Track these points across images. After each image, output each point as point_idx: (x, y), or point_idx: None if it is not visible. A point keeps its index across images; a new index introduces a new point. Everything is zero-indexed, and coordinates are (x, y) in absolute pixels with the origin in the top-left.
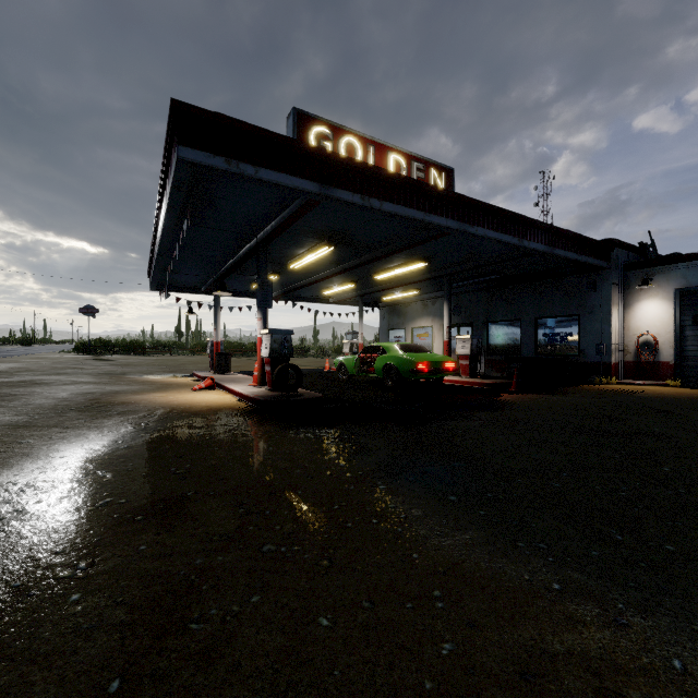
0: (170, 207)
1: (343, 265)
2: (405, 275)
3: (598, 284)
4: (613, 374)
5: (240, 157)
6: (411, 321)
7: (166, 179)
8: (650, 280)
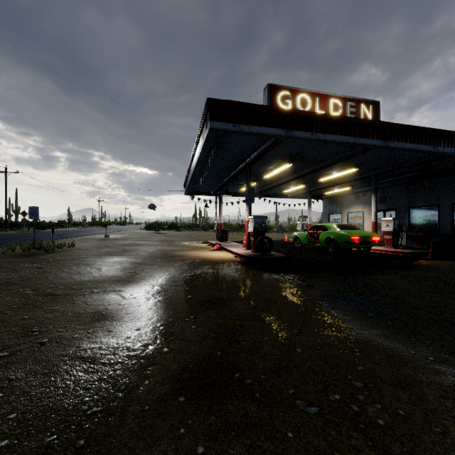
0: (202, 152)
1: (297, 174)
2: (341, 177)
3: None
4: None
5: (240, 122)
6: (346, 208)
7: (200, 137)
8: None
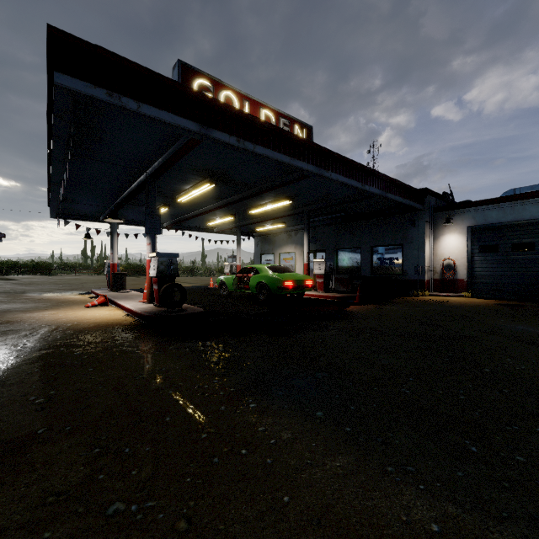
0: (56, 137)
1: (223, 200)
2: (274, 211)
3: (416, 221)
4: (426, 288)
5: (122, 91)
6: (279, 247)
7: (52, 110)
8: (451, 220)
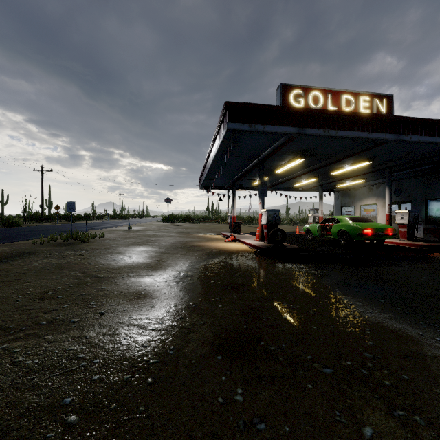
0: (219, 150)
1: (309, 168)
2: (353, 170)
3: None
4: None
5: (255, 122)
6: (359, 200)
7: (217, 136)
8: None
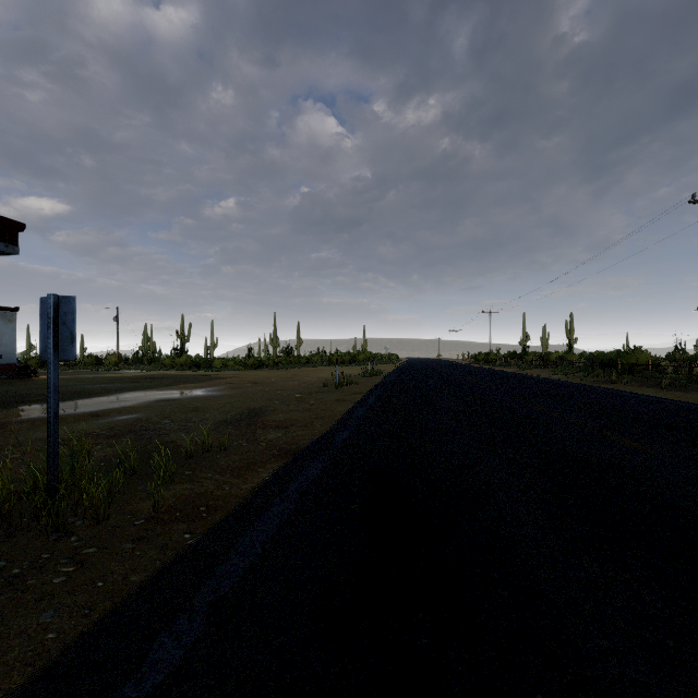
0: None
1: None
2: None
3: None
4: None
5: None
6: None
7: None
8: None
